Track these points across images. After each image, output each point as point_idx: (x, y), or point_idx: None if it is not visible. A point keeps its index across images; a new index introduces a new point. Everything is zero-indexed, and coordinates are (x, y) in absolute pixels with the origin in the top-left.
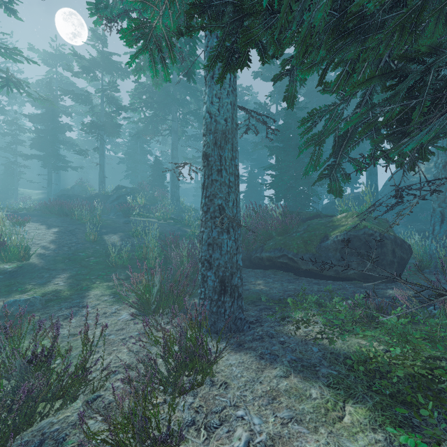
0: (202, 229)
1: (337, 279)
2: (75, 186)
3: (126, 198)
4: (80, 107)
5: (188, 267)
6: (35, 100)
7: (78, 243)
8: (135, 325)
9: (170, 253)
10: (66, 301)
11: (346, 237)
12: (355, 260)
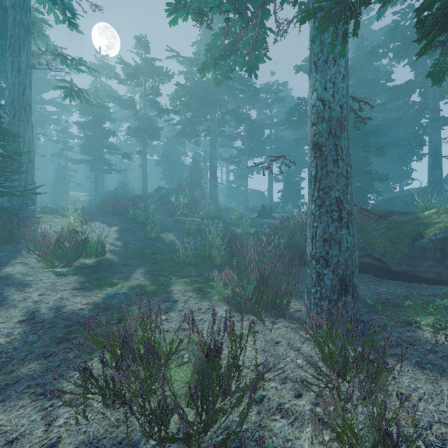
0: (316, 224)
1: (434, 282)
2: (118, 188)
3: (168, 198)
4: (120, 113)
5: (269, 266)
6: (92, 107)
7: (140, 241)
8: (239, 322)
9: (236, 252)
10: (154, 296)
11: None
12: None
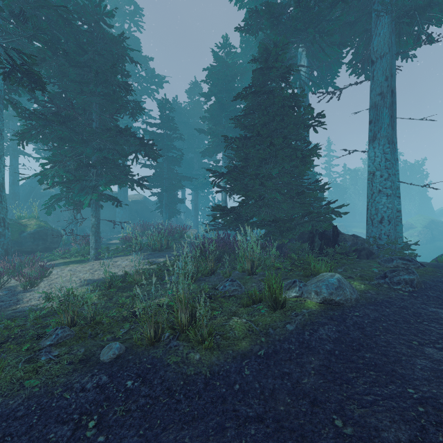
0: None
1: (30, 253)
2: None
3: None
4: None
5: None
6: None
7: None
8: None
9: None
10: None
11: (36, 231)
12: (41, 241)
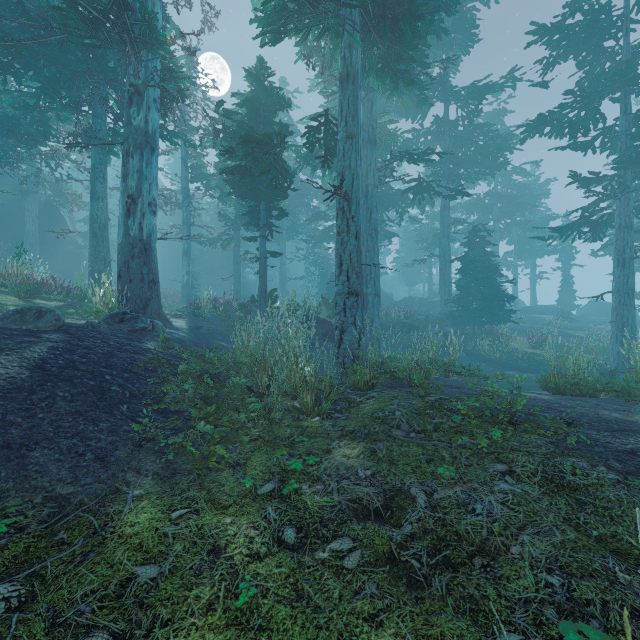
0: None
1: None
2: None
3: None
4: None
5: None
6: None
7: None
8: None
9: None
10: None
11: None
12: None
